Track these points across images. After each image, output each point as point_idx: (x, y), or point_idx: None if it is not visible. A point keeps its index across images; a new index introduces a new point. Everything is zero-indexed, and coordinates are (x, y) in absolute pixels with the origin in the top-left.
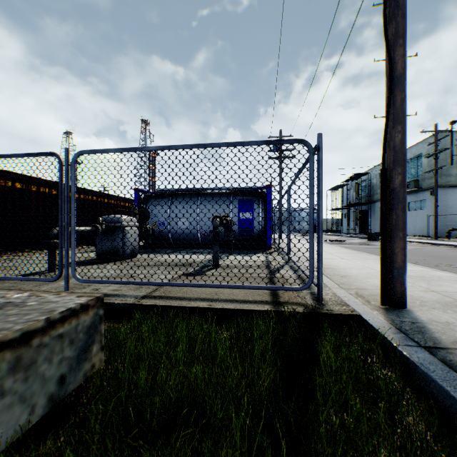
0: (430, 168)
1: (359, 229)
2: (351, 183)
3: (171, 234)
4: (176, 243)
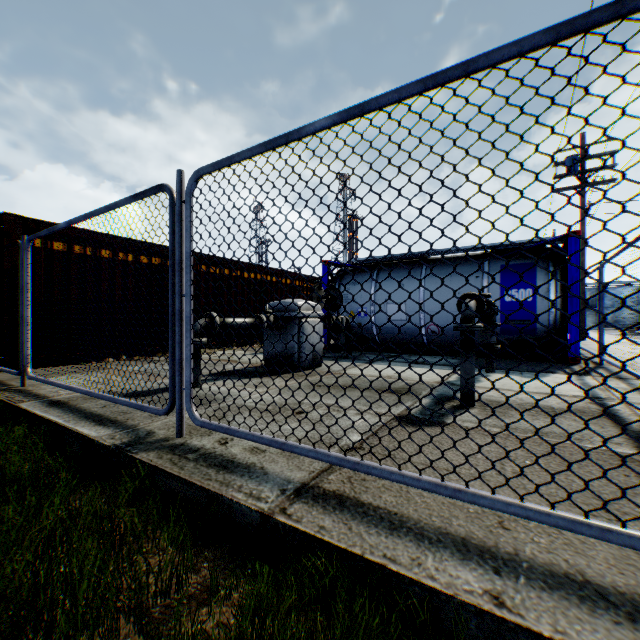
0: None
1: None
2: None
3: (376, 329)
4: (384, 344)
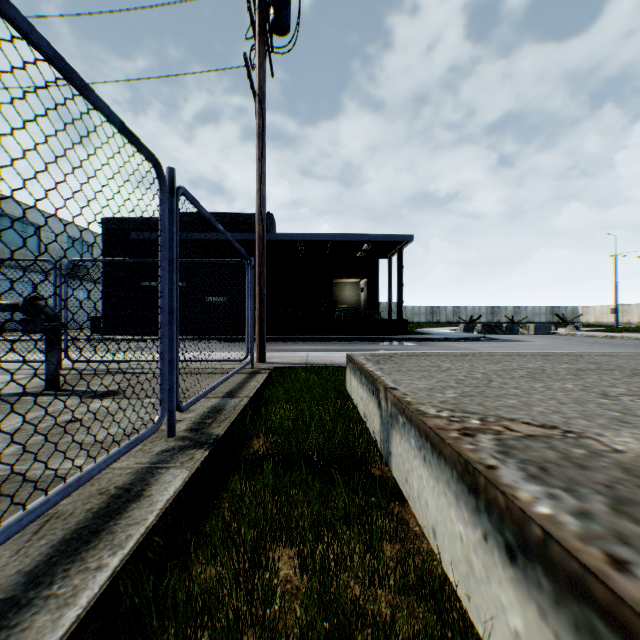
0: None
1: None
2: None
3: None
4: None
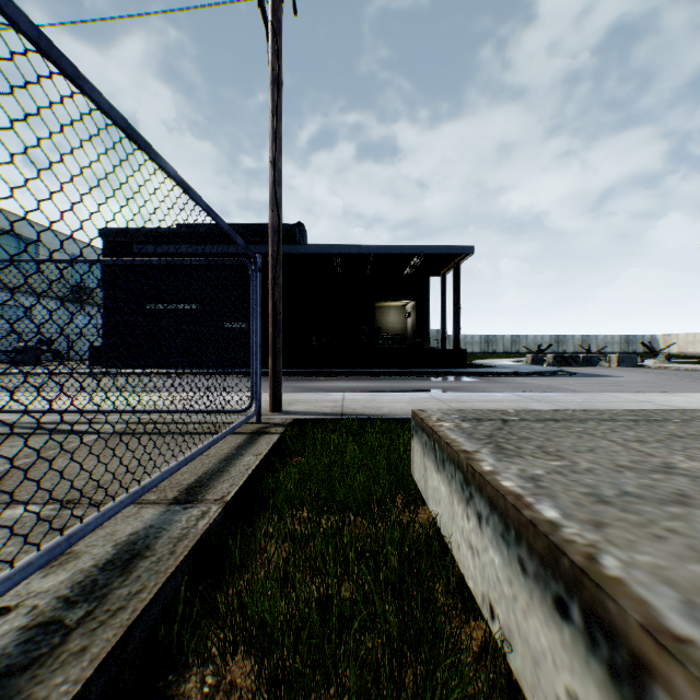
0: None
1: None
2: None
3: None
4: None
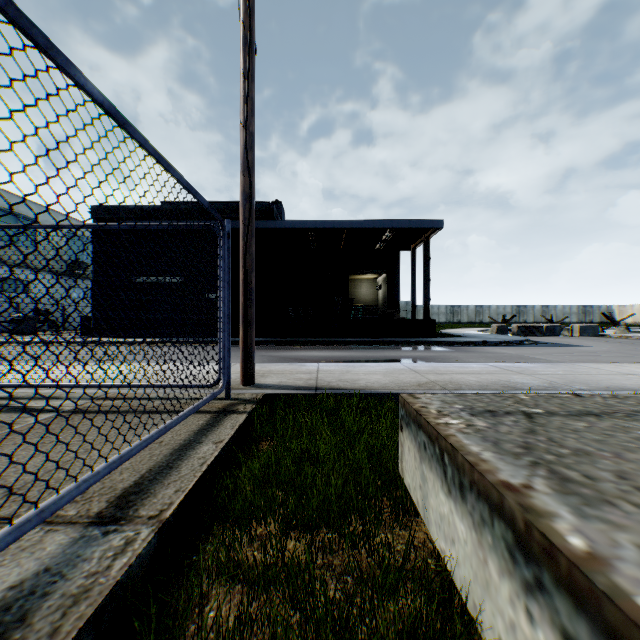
0: None
1: None
2: None
3: None
4: None
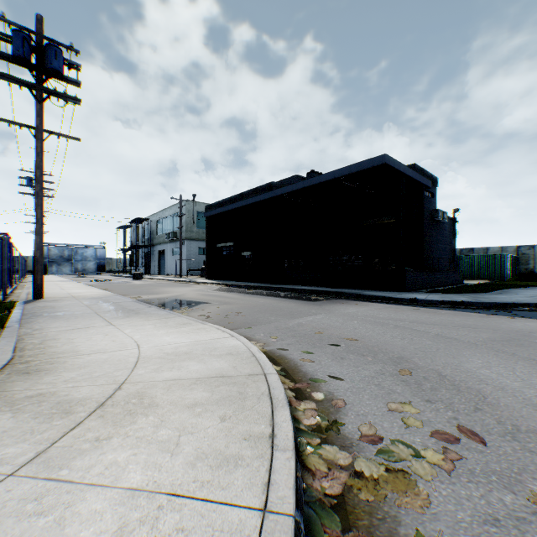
0: (183, 225)
1: (145, 270)
2: (134, 226)
3: None
4: None
